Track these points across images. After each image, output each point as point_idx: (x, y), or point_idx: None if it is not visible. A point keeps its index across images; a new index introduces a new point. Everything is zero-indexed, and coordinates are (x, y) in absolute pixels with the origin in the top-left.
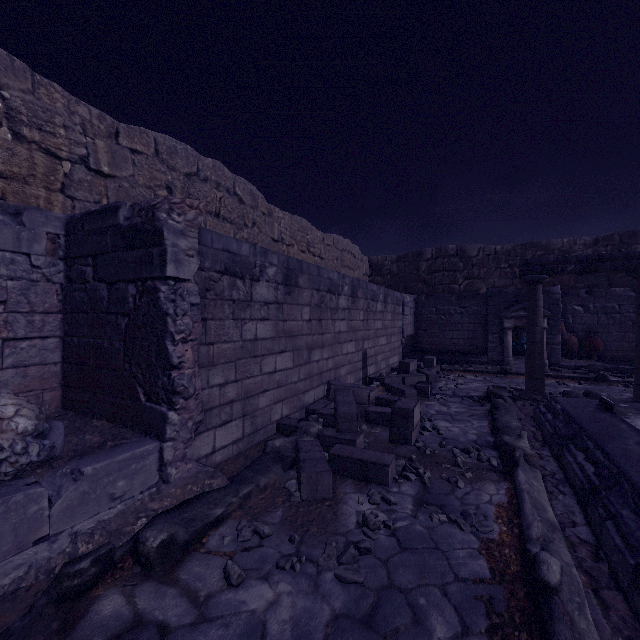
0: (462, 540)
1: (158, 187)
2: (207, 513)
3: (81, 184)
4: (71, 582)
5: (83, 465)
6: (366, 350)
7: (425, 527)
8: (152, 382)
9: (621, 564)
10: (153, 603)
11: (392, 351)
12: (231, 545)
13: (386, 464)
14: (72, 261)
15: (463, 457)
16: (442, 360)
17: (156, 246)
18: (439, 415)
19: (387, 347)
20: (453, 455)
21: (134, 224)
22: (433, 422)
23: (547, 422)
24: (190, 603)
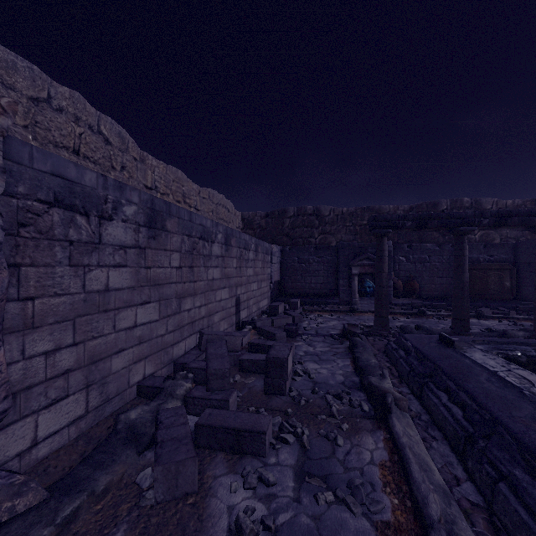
0: (356, 531)
1: None
2: None
3: None
4: None
5: None
6: (239, 296)
7: (311, 517)
8: None
9: None
10: None
11: (262, 295)
12: None
13: (263, 431)
14: None
15: (336, 404)
16: (304, 302)
17: None
18: (307, 356)
19: (258, 292)
20: (327, 403)
21: None
22: (303, 364)
23: (401, 359)
24: None
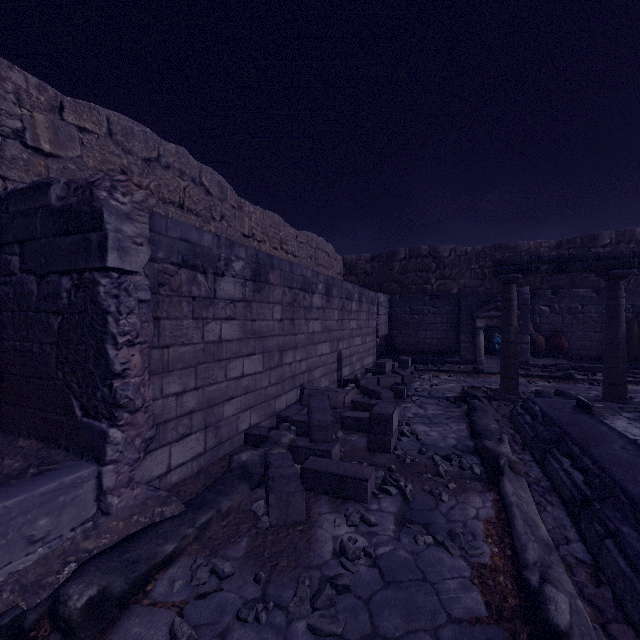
0: (451, 567)
1: (111, 171)
2: (155, 551)
3: (15, 162)
4: None
5: None
6: (341, 351)
7: (410, 552)
8: (90, 393)
9: (629, 593)
10: None
11: (367, 351)
12: (183, 592)
13: (365, 478)
14: None
15: (445, 465)
16: (416, 360)
17: (95, 231)
18: (416, 418)
19: (362, 347)
20: (434, 463)
21: (68, 204)
22: (411, 426)
23: (526, 424)
24: None
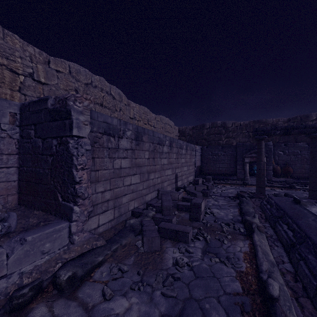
0: (227, 272)
1: (70, 90)
2: (94, 260)
3: (29, 87)
4: (17, 301)
5: (26, 236)
6: (177, 173)
7: (208, 265)
8: (65, 191)
9: (309, 284)
10: (63, 311)
11: (190, 174)
12: (106, 277)
13: (187, 232)
14: (23, 127)
15: (226, 227)
16: (214, 178)
17: (67, 119)
18: (213, 206)
19: (187, 172)
20: (221, 226)
21: (56, 108)
22: (211, 209)
23: (267, 209)
24: (83, 310)
